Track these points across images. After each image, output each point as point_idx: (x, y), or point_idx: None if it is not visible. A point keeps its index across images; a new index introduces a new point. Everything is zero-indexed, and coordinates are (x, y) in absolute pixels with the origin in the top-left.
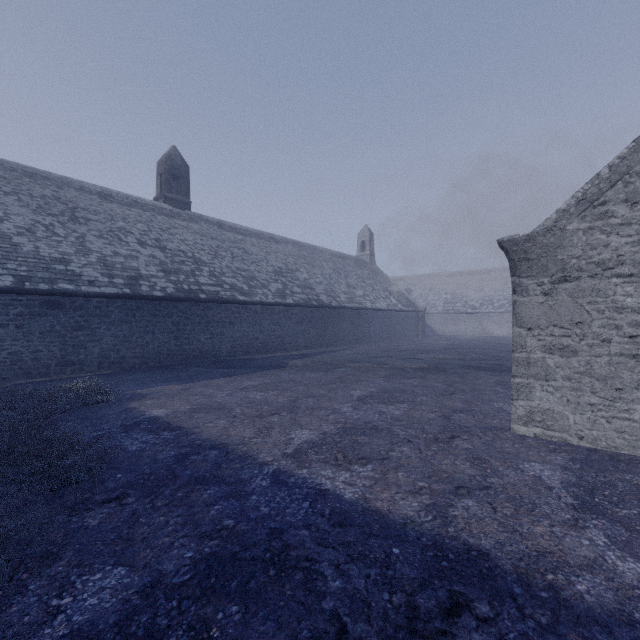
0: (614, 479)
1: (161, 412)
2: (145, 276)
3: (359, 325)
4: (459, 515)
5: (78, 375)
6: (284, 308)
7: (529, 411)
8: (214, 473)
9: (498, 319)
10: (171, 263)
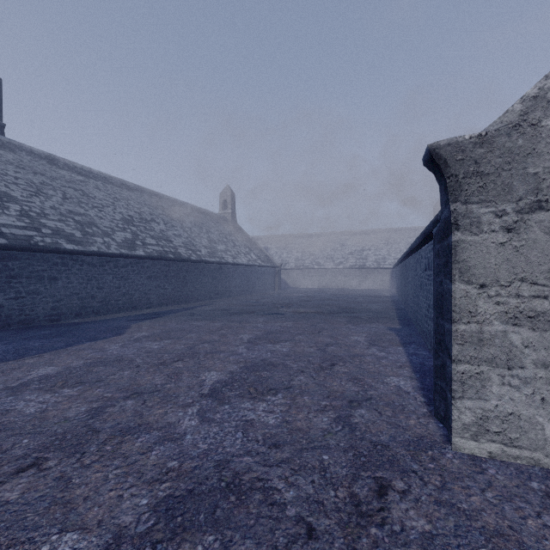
0: None
1: None
2: None
3: (221, 279)
4: None
5: None
6: (132, 260)
7: (481, 417)
8: None
9: (338, 274)
10: None
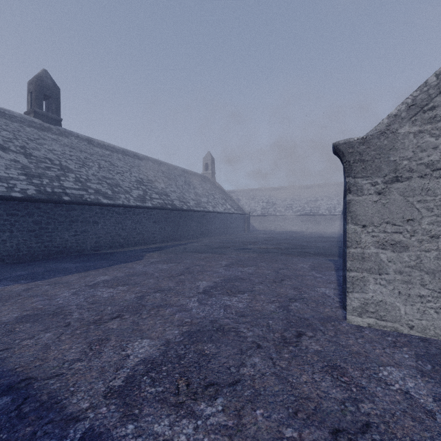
0: None
1: None
2: (3, 178)
3: (204, 224)
4: None
5: None
6: (144, 210)
7: (363, 303)
8: None
9: (296, 219)
10: (35, 168)
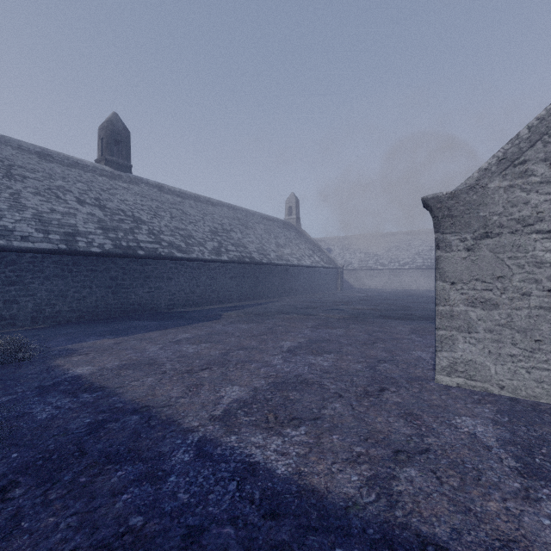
0: (545, 433)
1: (86, 370)
2: (83, 233)
3: (287, 280)
4: (404, 491)
5: (9, 330)
6: (219, 264)
7: (452, 362)
8: (130, 446)
9: (403, 274)
10: (110, 221)
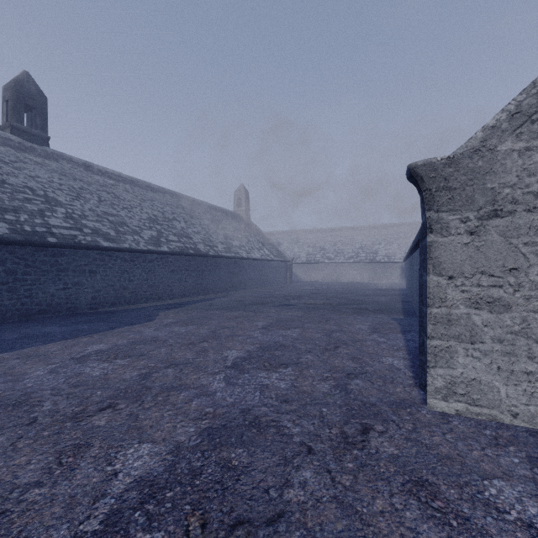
0: None
1: None
2: None
3: (236, 273)
4: None
5: None
6: (158, 256)
7: (450, 382)
8: None
9: (348, 268)
10: (9, 199)
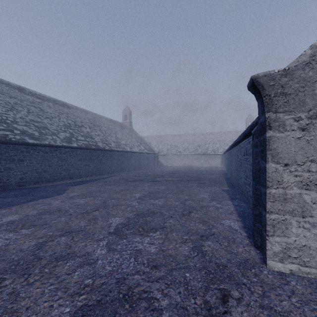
0: None
1: None
2: None
3: (123, 161)
4: None
5: None
6: (70, 150)
7: (285, 247)
8: None
9: (191, 158)
10: None
